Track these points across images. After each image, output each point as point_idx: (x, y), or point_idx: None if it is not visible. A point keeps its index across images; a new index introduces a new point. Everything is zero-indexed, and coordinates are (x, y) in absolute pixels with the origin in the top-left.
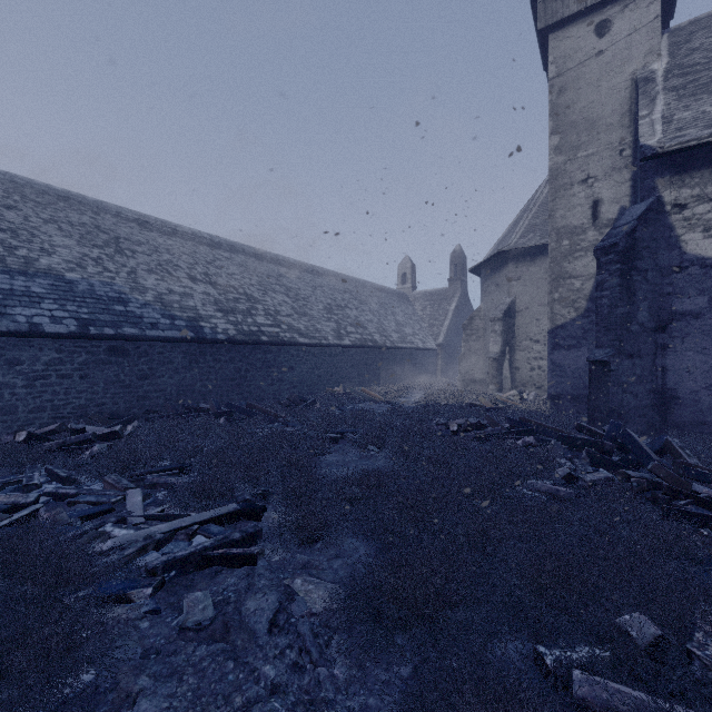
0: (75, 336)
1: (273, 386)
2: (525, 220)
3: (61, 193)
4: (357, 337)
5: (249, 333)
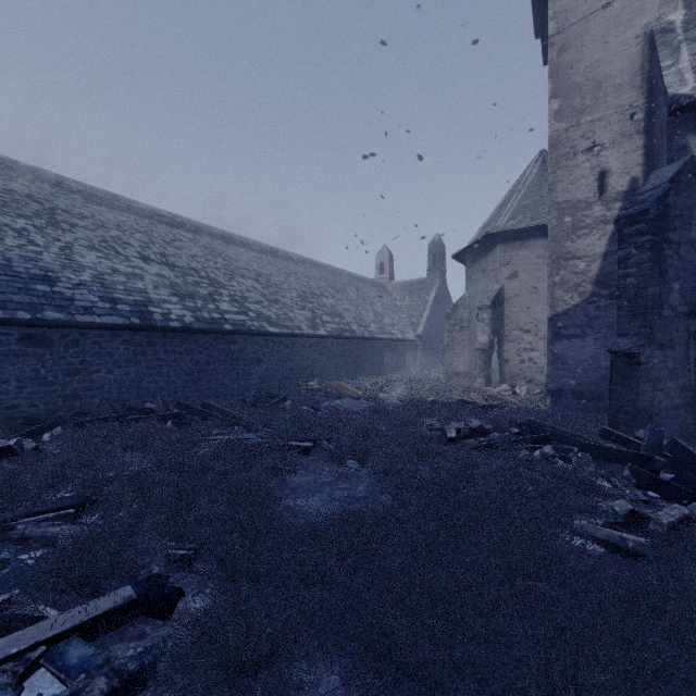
0: None
1: (238, 381)
2: (514, 202)
3: None
4: (334, 327)
5: (210, 320)
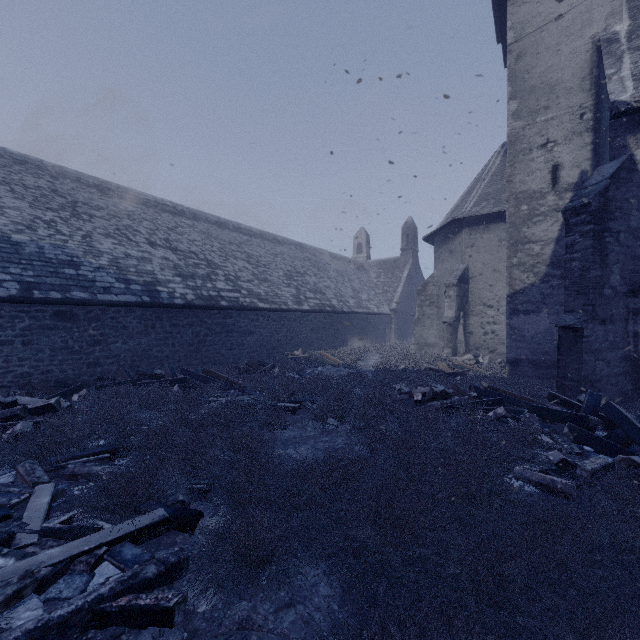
0: (15, 300)
1: (232, 350)
2: (478, 189)
3: (18, 156)
4: (316, 302)
5: (208, 298)
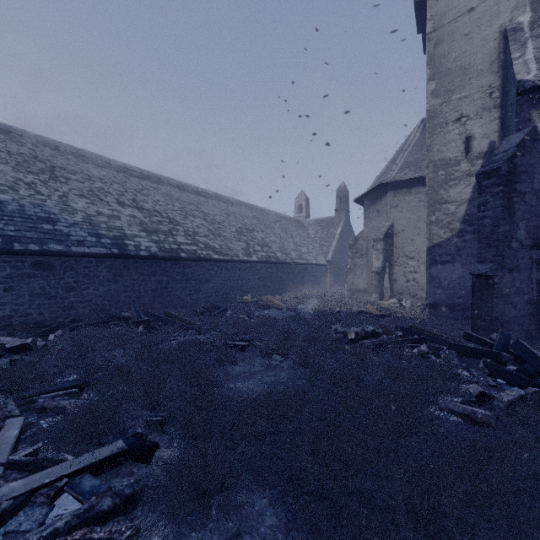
0: None
1: (191, 296)
2: (401, 158)
3: (3, 127)
4: (263, 254)
5: (170, 250)
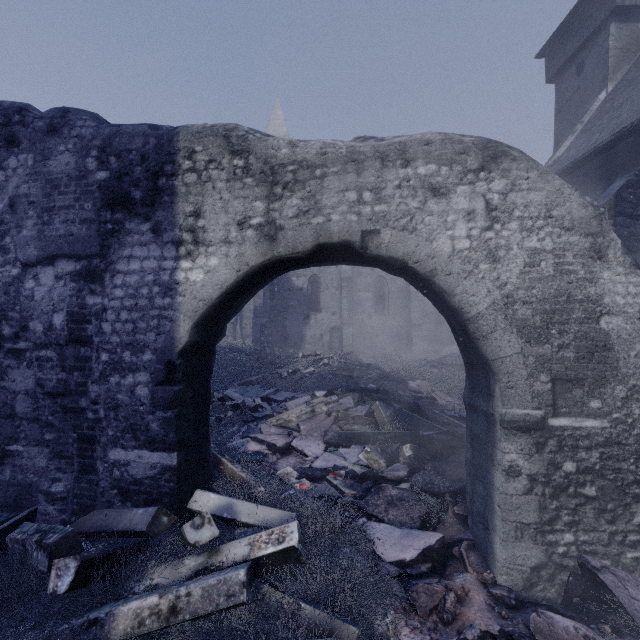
0: None
1: None
2: None
3: None
4: None
5: None
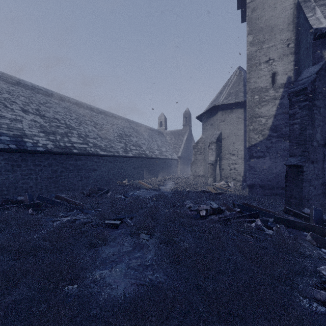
0: None
1: (81, 181)
2: (226, 90)
3: None
4: (136, 152)
5: (64, 147)
